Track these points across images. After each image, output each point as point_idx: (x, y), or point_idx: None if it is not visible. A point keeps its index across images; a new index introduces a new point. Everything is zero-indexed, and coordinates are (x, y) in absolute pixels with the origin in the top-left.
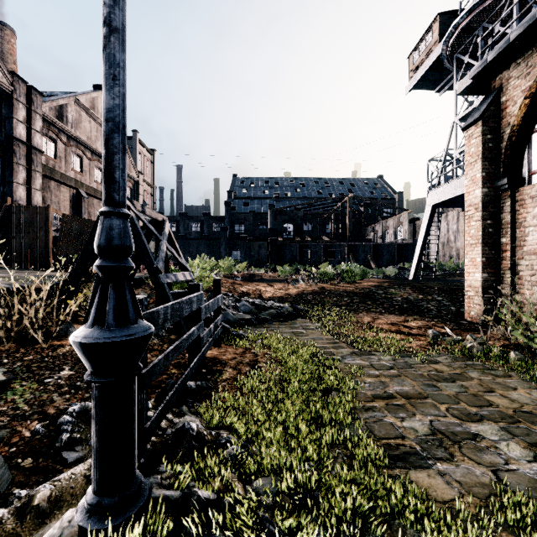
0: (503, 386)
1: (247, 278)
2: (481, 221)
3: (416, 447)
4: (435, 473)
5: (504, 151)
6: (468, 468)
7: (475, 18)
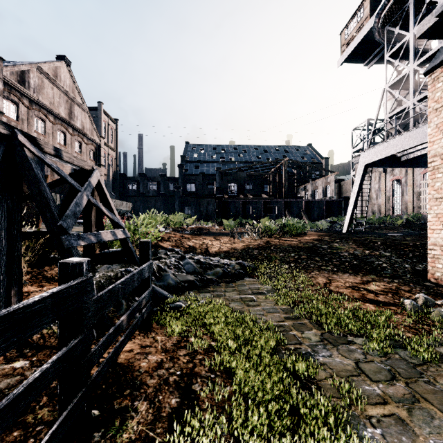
0: None
1: (196, 231)
2: None
3: None
4: None
5: None
6: None
7: None
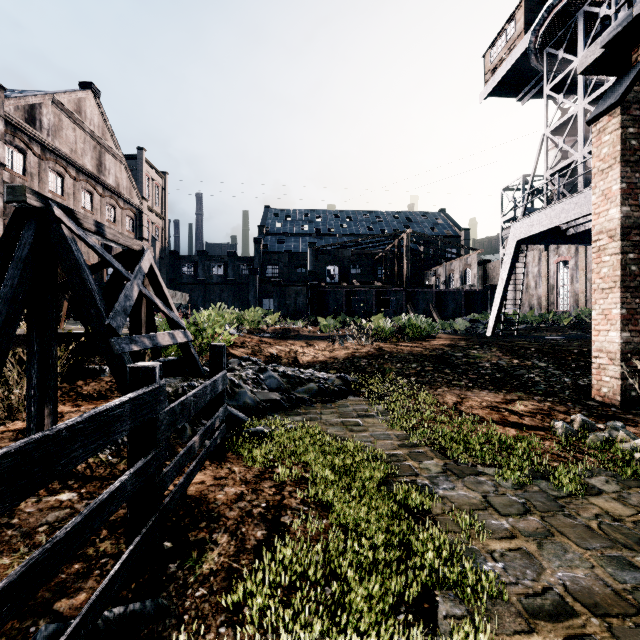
0: None
1: (280, 333)
2: (620, 255)
3: None
4: None
5: None
6: None
7: None
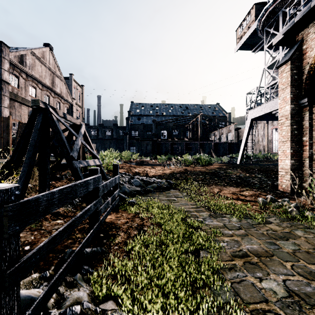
0: None
1: (139, 163)
2: (290, 126)
3: (281, 313)
4: None
5: (305, 81)
6: None
7: (277, 5)
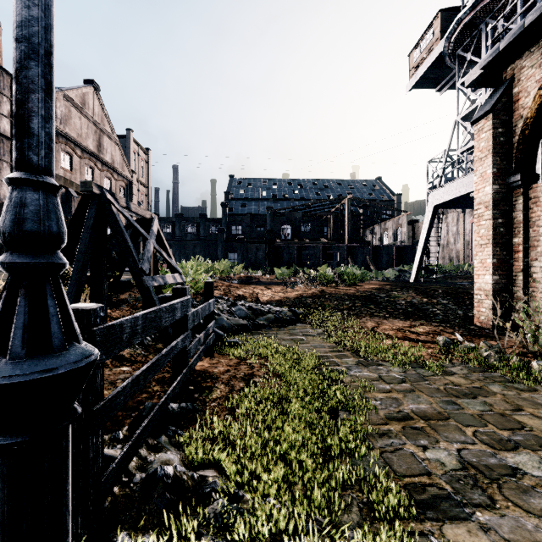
0: (531, 403)
1: (244, 280)
2: (492, 220)
3: (447, 488)
4: (477, 528)
5: (516, 145)
6: (516, 519)
7: (478, 14)
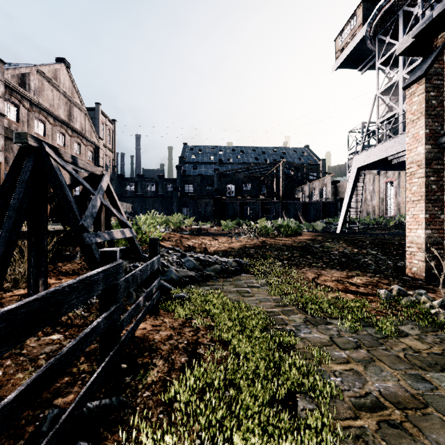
0: None
1: (195, 231)
2: (424, 178)
3: None
4: None
5: None
6: None
7: (396, 2)
